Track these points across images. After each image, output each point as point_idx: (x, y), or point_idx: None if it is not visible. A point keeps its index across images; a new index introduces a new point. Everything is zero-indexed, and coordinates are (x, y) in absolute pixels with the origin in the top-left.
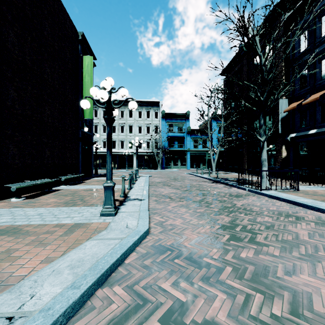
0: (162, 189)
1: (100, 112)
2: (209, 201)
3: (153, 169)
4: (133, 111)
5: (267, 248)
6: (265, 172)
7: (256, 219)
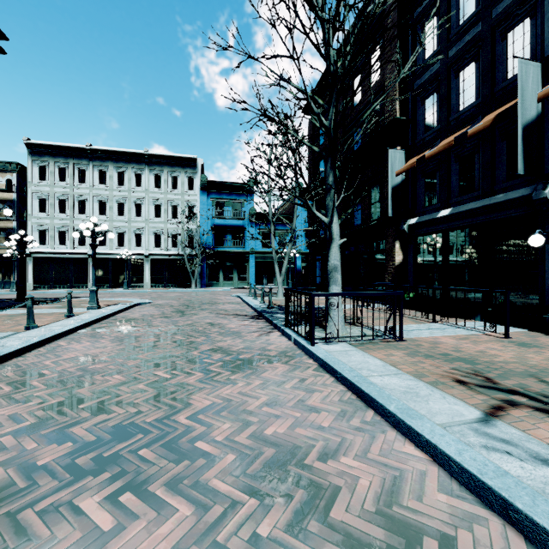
0: (88, 342)
1: (73, 173)
2: (119, 397)
3: (185, 287)
4: (144, 175)
5: None
6: (336, 298)
7: (115, 537)
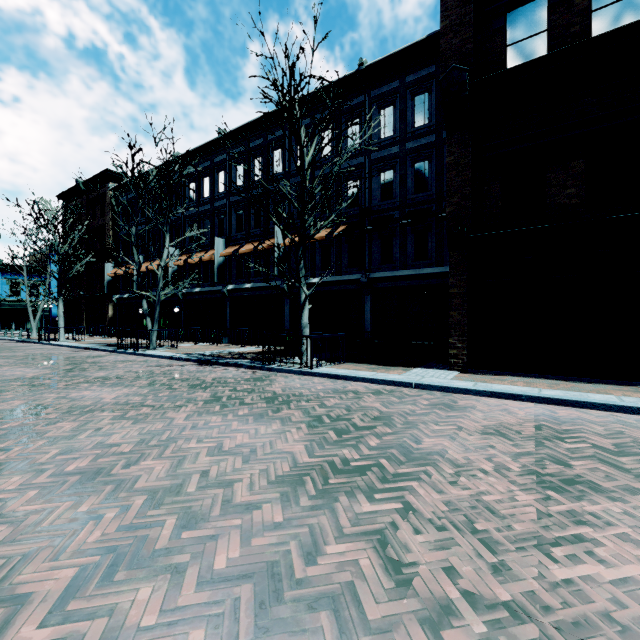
0: None
1: None
2: None
3: None
4: None
5: (1, 353)
6: (62, 329)
7: (14, 350)
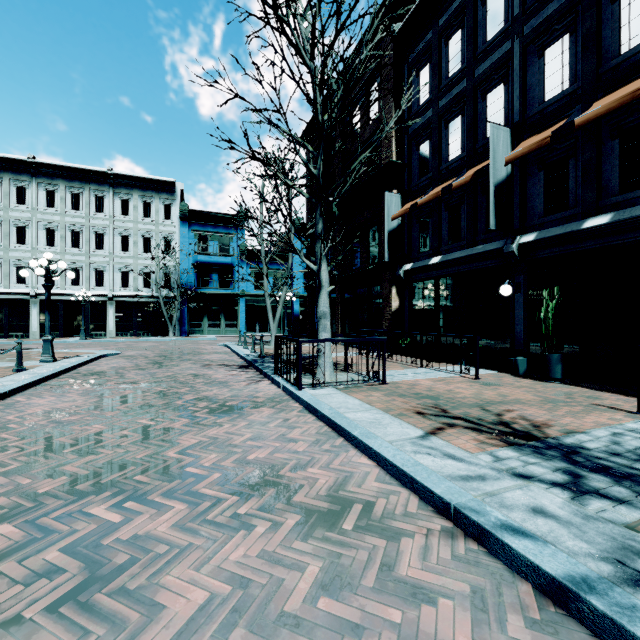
0: (52, 397)
1: (8, 192)
2: (104, 442)
3: (160, 335)
4: (108, 199)
5: None
6: (325, 344)
7: (125, 524)
